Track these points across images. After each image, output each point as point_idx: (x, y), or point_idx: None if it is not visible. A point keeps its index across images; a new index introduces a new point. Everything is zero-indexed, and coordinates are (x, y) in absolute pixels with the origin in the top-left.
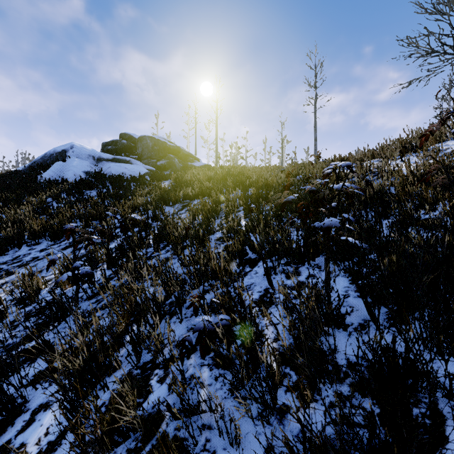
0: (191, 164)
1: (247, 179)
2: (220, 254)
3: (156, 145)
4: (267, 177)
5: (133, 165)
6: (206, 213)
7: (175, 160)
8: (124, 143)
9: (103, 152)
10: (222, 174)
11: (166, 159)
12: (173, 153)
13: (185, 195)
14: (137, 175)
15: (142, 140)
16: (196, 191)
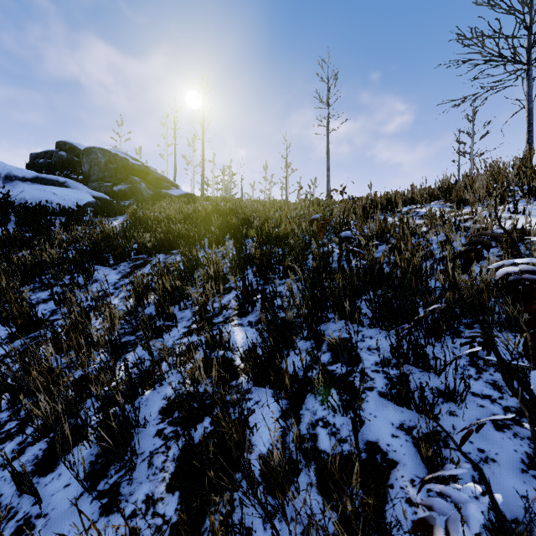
0: (165, 191)
1: (243, 224)
2: (159, 513)
3: (112, 162)
4: (276, 223)
5: (69, 190)
6: (163, 295)
7: (142, 185)
8: (62, 156)
9: (27, 166)
10: (205, 211)
11: (127, 184)
12: (138, 175)
13: (140, 246)
14: (74, 206)
15: (89, 154)
16: (158, 241)
